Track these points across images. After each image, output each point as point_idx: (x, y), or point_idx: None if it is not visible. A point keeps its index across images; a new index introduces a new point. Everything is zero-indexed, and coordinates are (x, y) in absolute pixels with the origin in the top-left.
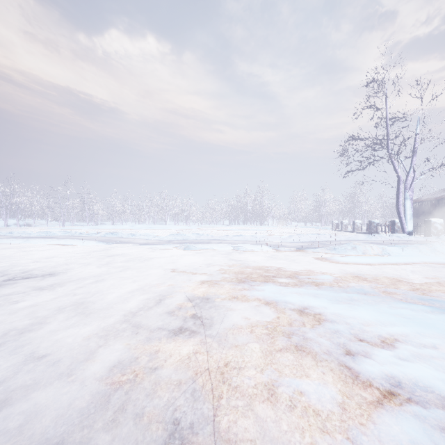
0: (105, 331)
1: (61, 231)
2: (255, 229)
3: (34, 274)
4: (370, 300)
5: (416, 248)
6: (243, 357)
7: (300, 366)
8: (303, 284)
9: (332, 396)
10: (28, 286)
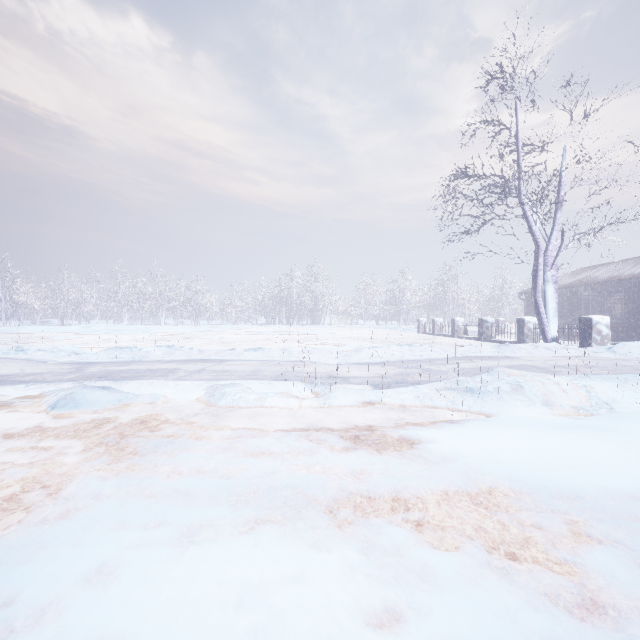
0: None
1: None
2: (301, 332)
3: None
4: None
5: None
6: None
7: None
8: None
9: None
10: None
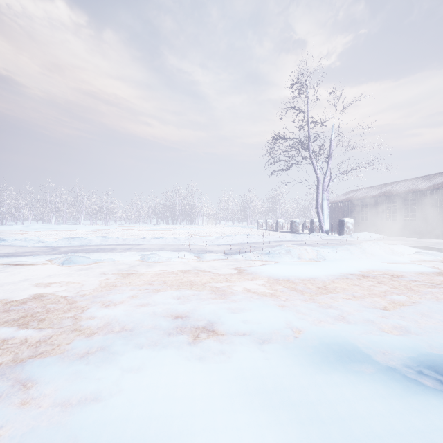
0: None
1: None
2: (183, 229)
3: None
4: (380, 399)
5: (347, 250)
6: None
7: None
8: (236, 345)
9: None
10: None
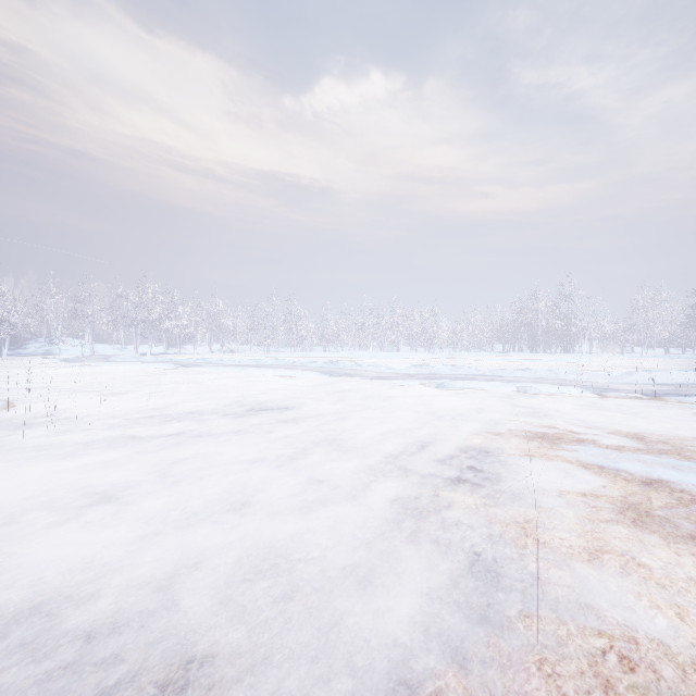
0: (369, 469)
1: (272, 359)
2: (554, 360)
3: (268, 406)
4: None
5: None
6: (550, 518)
7: (639, 540)
8: (652, 449)
9: (689, 576)
10: (270, 418)
